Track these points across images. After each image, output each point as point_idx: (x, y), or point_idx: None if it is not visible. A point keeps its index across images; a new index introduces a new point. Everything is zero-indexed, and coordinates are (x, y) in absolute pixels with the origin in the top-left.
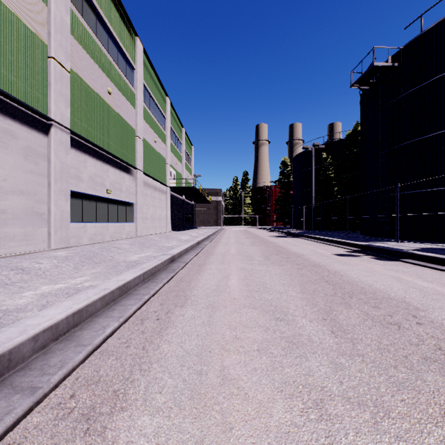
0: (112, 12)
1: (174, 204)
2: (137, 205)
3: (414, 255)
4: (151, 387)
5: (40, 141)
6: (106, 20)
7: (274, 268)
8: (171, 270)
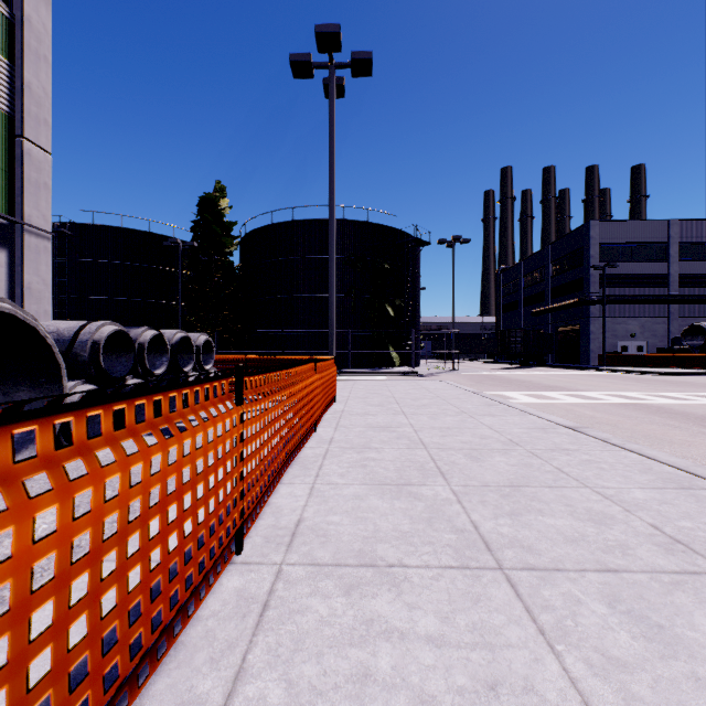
0: None
1: None
2: None
3: None
4: None
5: None
6: None
7: None
8: None
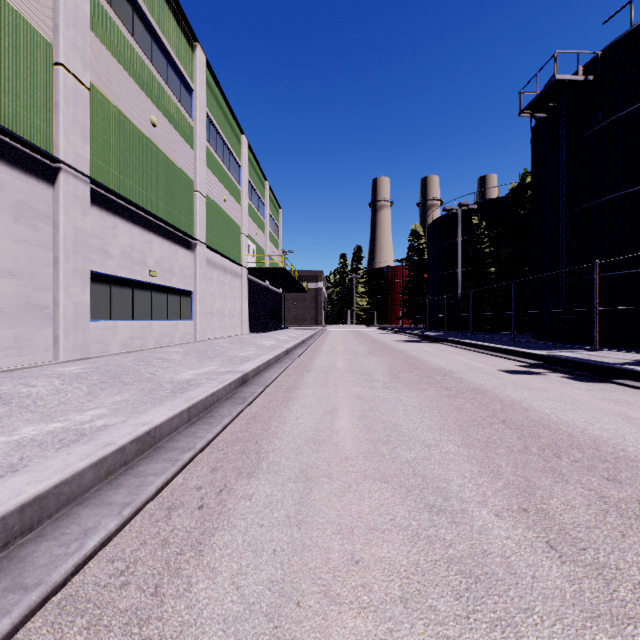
0: (159, 3)
1: (253, 292)
2: (196, 294)
3: (636, 373)
4: None
5: (41, 194)
6: (148, 14)
7: (409, 395)
8: (239, 399)
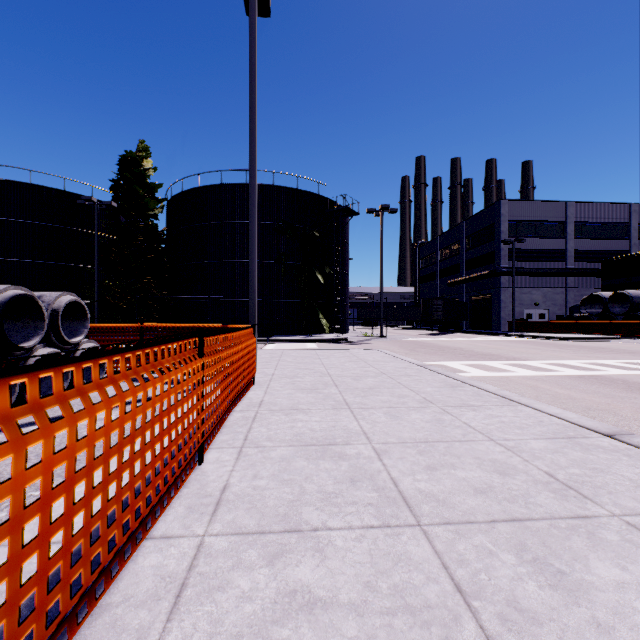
0: None
1: None
2: None
3: None
4: None
5: None
6: None
7: None
8: None
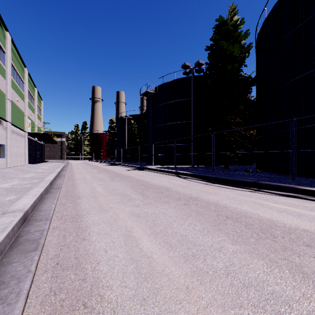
0: None
1: (29, 144)
2: (7, 146)
3: (148, 168)
4: (79, 184)
5: None
6: None
7: (101, 174)
8: (62, 175)
